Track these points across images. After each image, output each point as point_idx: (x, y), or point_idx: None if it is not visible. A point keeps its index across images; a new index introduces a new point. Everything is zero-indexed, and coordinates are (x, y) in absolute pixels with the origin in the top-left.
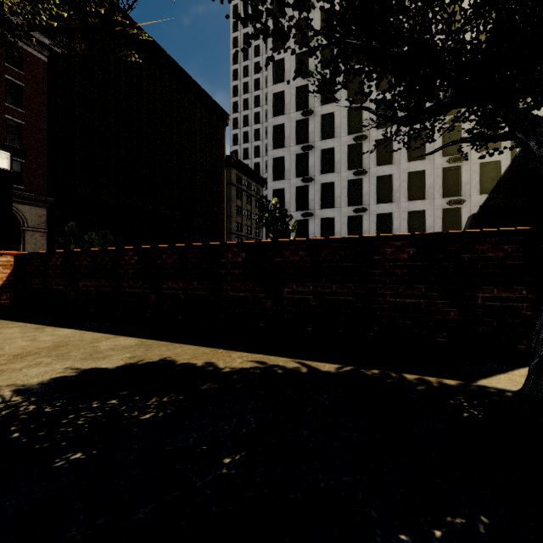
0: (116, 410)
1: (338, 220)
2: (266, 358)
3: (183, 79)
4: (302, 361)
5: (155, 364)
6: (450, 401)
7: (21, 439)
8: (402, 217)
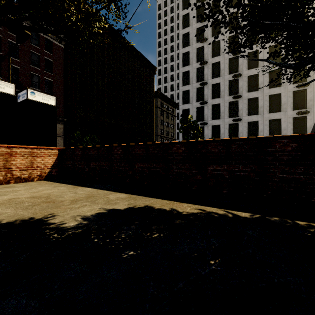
0: (137, 231)
1: (223, 126)
2: (204, 207)
3: (131, 50)
4: (226, 210)
5: (144, 208)
6: None
7: (100, 242)
8: (265, 123)
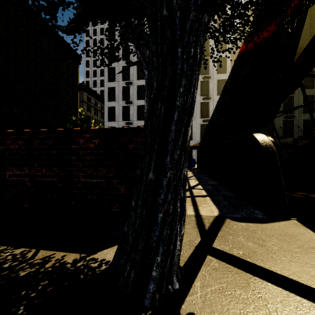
0: None
1: None
2: None
3: (45, 27)
4: None
5: None
6: (22, 293)
7: None
8: None
